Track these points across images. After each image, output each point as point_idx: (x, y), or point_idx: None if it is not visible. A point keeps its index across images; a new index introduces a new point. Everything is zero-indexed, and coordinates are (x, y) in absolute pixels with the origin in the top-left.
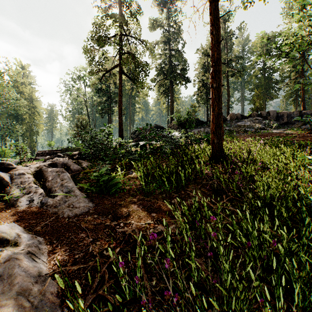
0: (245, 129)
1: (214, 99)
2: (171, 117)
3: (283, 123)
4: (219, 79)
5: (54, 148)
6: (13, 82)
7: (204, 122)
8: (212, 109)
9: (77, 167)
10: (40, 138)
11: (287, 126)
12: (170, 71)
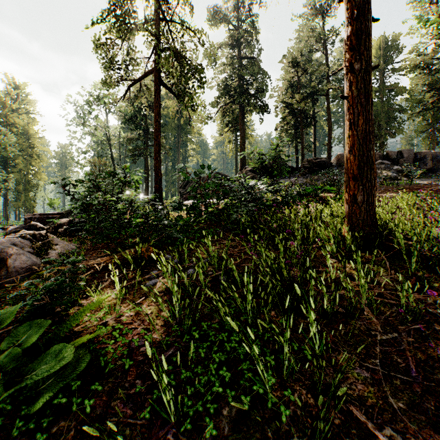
0: None
1: (355, 99)
2: (241, 161)
3: (426, 170)
4: (368, 50)
5: (57, 210)
6: None
7: (295, 169)
8: (351, 122)
9: (25, 262)
10: (42, 194)
11: (433, 174)
12: (241, 90)
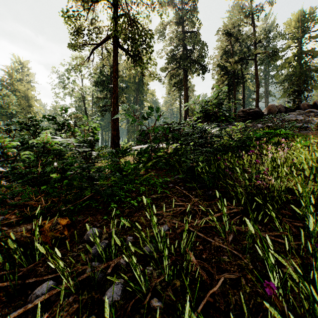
0: (303, 124)
1: None
2: (185, 114)
3: None
4: None
5: None
6: (7, 78)
7: (231, 118)
8: None
9: None
10: None
11: None
12: (185, 56)
